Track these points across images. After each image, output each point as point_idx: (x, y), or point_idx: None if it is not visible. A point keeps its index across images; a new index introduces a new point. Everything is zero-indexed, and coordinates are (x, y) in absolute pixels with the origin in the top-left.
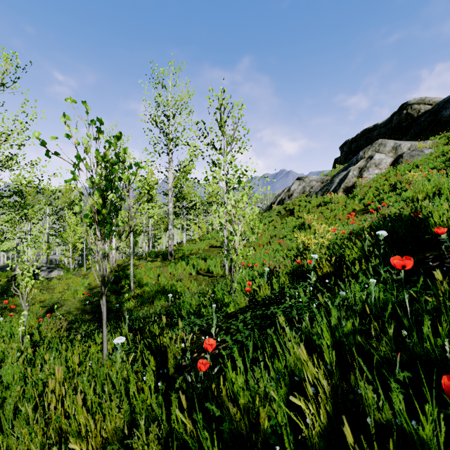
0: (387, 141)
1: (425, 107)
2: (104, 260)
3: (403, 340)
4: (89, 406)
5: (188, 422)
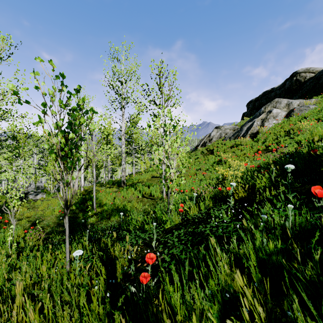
0: (282, 100)
1: (310, 74)
2: (66, 187)
3: None
4: (46, 314)
5: None
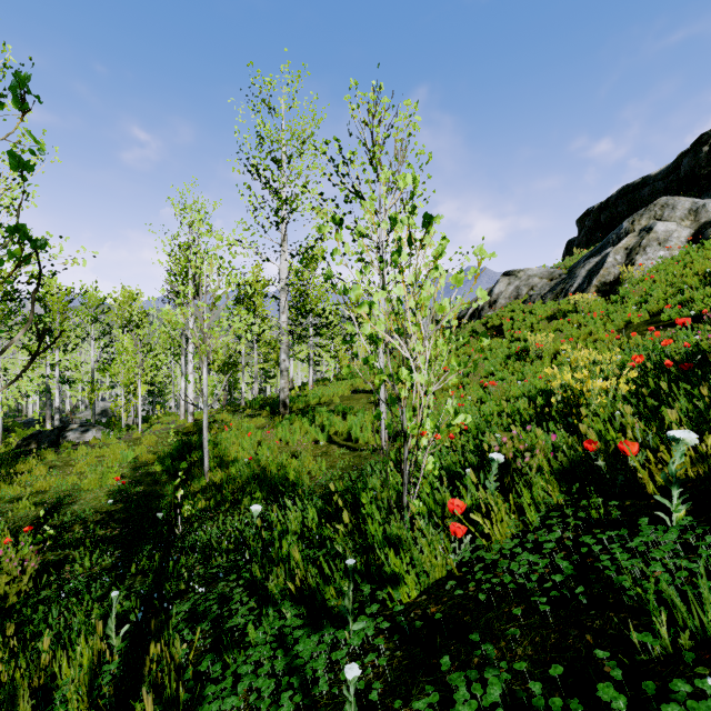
0: (678, 200)
1: None
2: None
3: None
4: None
5: None
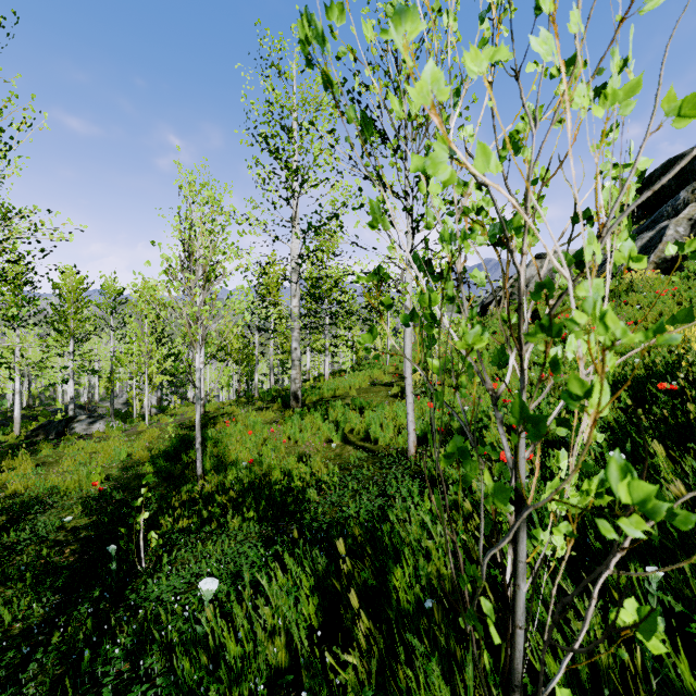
0: None
1: None
2: None
3: None
4: None
5: None
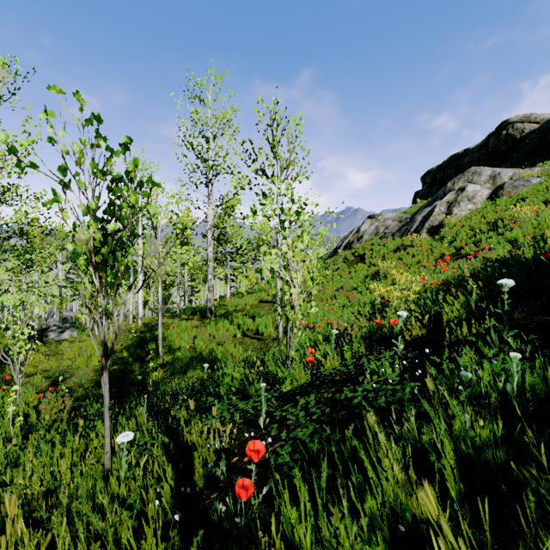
0: (483, 169)
1: (531, 126)
2: (105, 320)
3: None
4: None
5: None
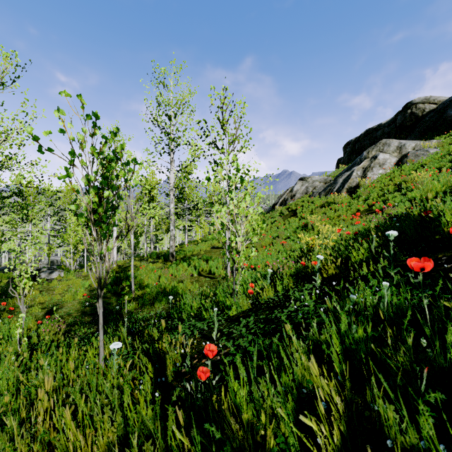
0: (392, 141)
1: (430, 106)
2: (100, 261)
3: (424, 350)
4: (81, 418)
5: (186, 442)
